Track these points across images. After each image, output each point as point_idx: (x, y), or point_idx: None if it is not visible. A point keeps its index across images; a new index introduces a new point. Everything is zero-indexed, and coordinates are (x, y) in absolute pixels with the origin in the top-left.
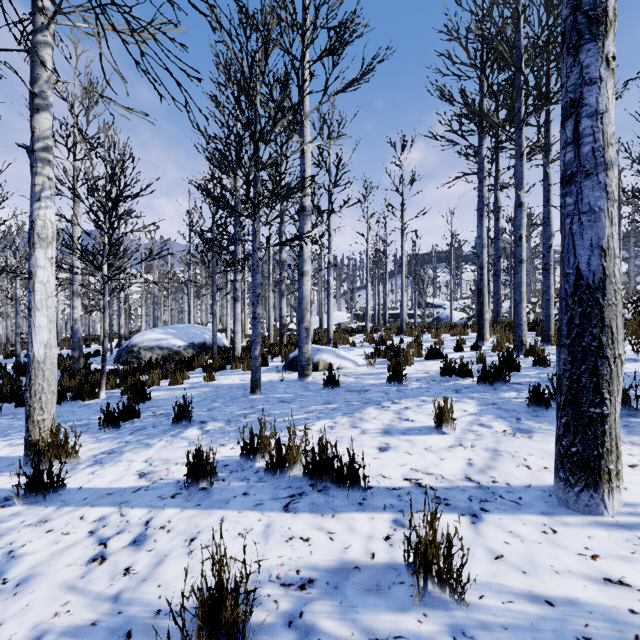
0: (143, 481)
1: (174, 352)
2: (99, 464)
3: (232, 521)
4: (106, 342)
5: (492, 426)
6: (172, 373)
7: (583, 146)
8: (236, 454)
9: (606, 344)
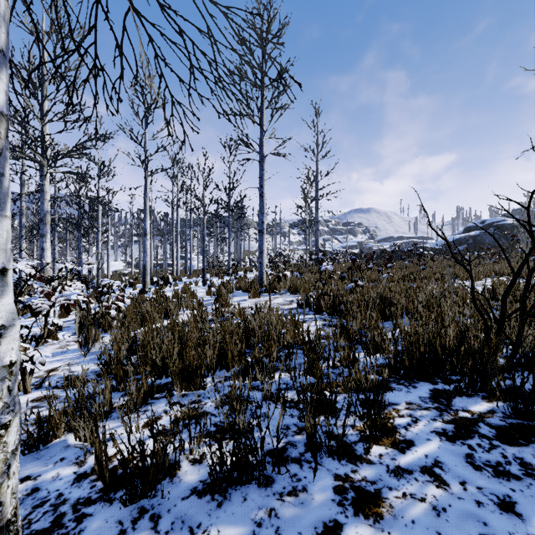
0: None
1: None
2: None
3: None
4: None
5: None
6: None
7: (145, 249)
8: None
9: (146, 272)
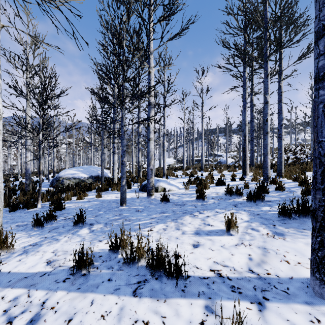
0: (48, 267)
1: (81, 180)
2: (25, 253)
3: (98, 304)
4: (41, 176)
5: (259, 230)
6: (79, 193)
7: None
8: (107, 248)
9: None
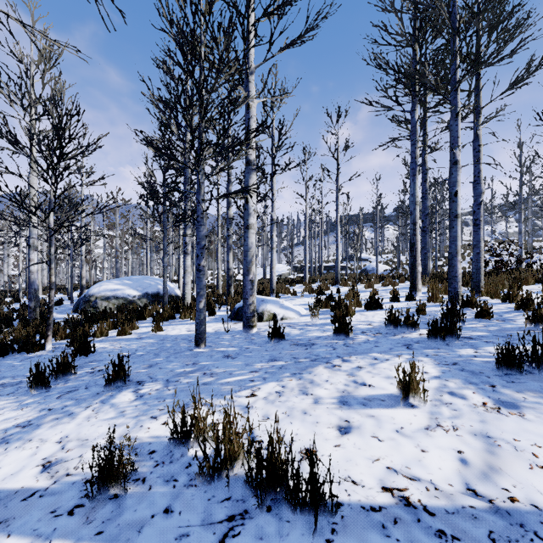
0: (43, 478)
1: (129, 301)
2: (4, 445)
3: None
4: (52, 294)
5: (466, 396)
6: (122, 323)
7: None
8: (167, 433)
9: None
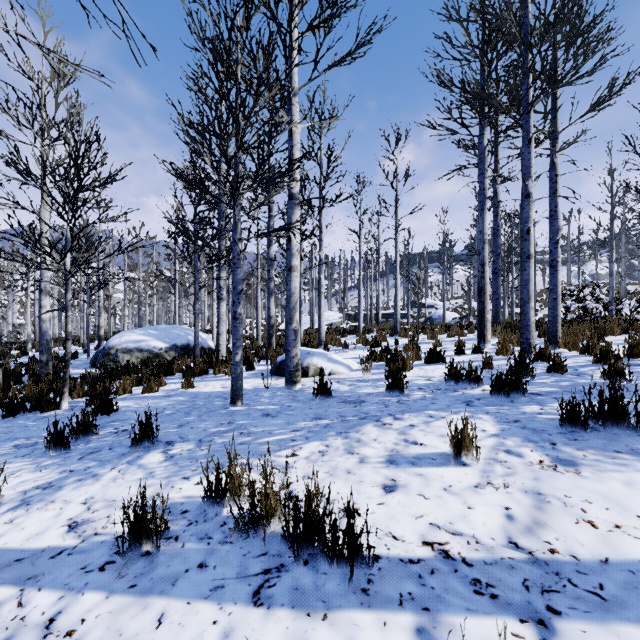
0: (70, 537)
1: (155, 355)
2: (25, 506)
3: (174, 623)
4: (69, 345)
5: (523, 454)
6: (148, 379)
7: None
8: (201, 493)
9: None
